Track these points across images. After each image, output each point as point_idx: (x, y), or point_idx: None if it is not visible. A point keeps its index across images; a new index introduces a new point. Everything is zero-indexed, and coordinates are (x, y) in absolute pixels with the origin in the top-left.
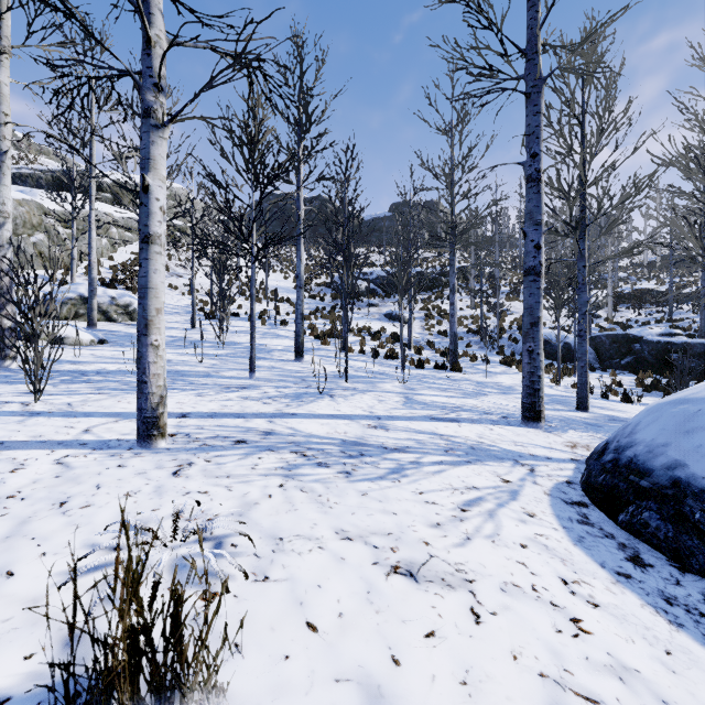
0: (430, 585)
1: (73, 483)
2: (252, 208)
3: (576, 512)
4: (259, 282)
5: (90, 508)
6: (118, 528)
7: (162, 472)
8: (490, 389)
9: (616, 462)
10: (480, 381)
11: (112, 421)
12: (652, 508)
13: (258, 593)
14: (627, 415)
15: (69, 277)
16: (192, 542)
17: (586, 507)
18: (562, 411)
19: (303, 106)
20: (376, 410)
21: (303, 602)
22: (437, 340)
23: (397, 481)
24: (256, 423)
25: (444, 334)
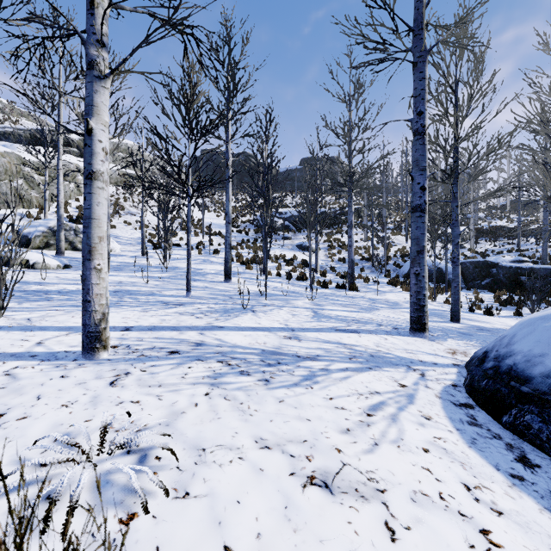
0: (344, 497)
1: (15, 394)
2: (188, 157)
3: (465, 414)
4: (197, 219)
5: (27, 420)
6: (49, 441)
7: (100, 381)
8: (381, 304)
9: (497, 369)
10: (373, 298)
11: (64, 334)
12: (534, 411)
13: (177, 512)
14: (491, 326)
15: (43, 214)
16: (118, 455)
17: (472, 408)
18: (439, 322)
19: (231, 76)
20: (290, 323)
21: (222, 521)
22: (338, 266)
23: (309, 388)
24: (188, 335)
25: (343, 261)
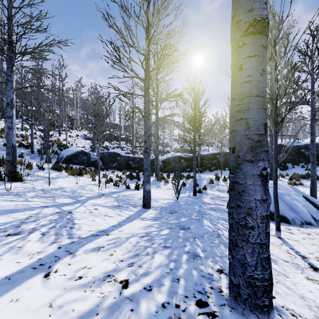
0: None
1: None
2: None
3: None
4: None
5: None
6: None
7: None
8: (63, 198)
9: None
10: (46, 189)
11: None
12: None
13: None
14: (162, 203)
15: None
16: None
17: None
18: (143, 214)
19: None
20: None
21: None
22: None
23: None
24: None
25: None
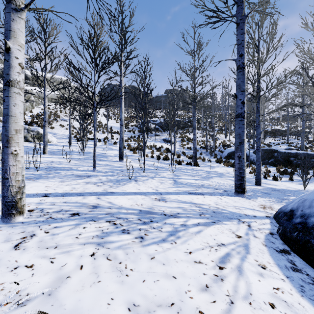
0: None
1: None
2: (94, 82)
3: (287, 260)
4: (104, 124)
5: None
6: None
7: (7, 245)
8: (213, 174)
9: (304, 224)
10: (208, 171)
11: None
12: None
13: None
14: (279, 187)
15: None
16: None
17: (289, 254)
18: (249, 186)
19: (123, 34)
20: (159, 188)
21: None
22: (187, 151)
23: (173, 243)
24: (89, 199)
25: (190, 148)
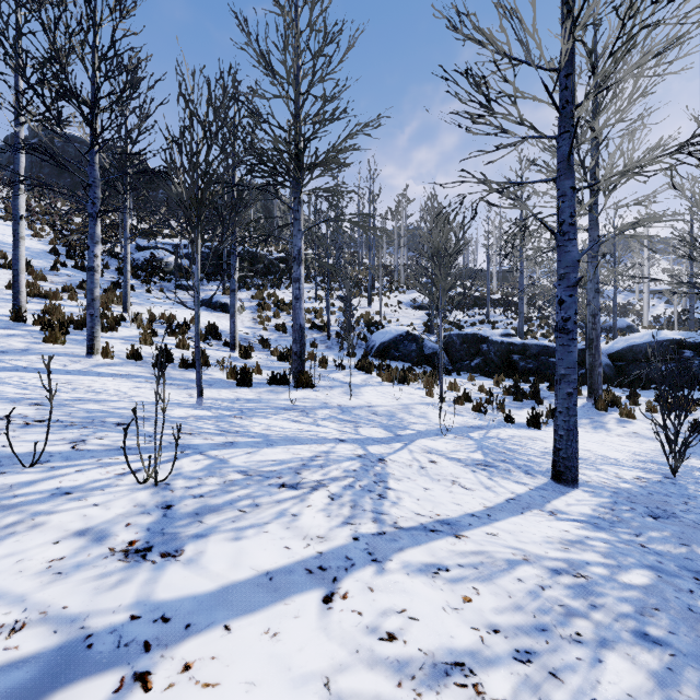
0: None
1: None
2: None
3: None
4: None
5: None
6: None
7: None
8: (372, 428)
9: None
10: (345, 406)
11: None
12: None
13: None
14: (618, 478)
15: None
16: None
17: None
18: (553, 499)
19: None
20: None
21: None
22: (274, 338)
23: None
24: None
25: (283, 329)
